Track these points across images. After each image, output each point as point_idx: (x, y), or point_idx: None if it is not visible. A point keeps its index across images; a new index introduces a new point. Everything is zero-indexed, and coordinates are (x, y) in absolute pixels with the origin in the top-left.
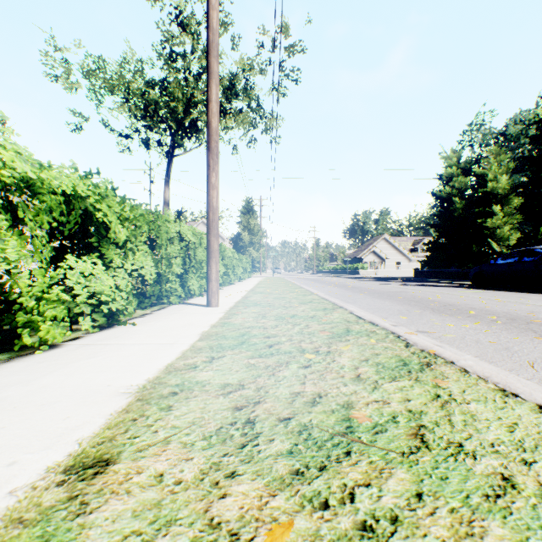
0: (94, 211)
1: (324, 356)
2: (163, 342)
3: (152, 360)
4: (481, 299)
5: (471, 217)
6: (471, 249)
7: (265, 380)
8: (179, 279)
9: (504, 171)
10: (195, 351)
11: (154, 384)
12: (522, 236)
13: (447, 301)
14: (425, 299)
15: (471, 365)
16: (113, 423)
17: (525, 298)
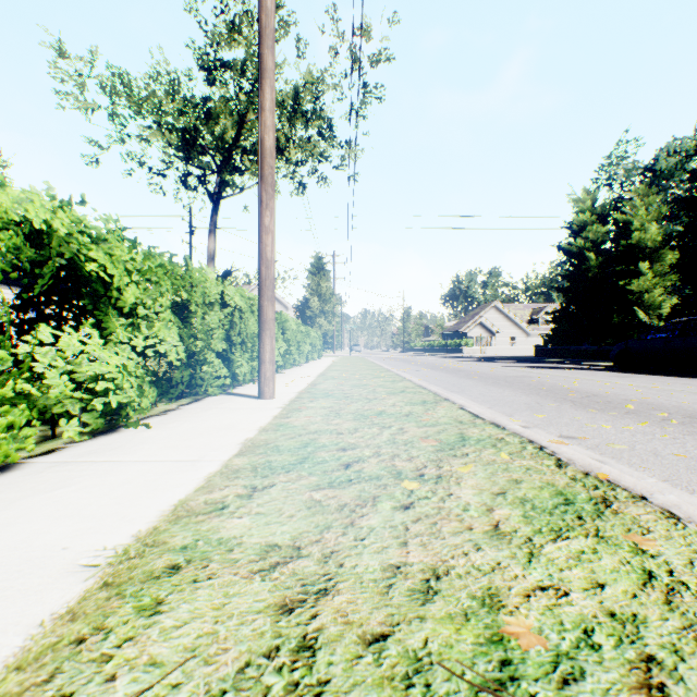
0: (83, 259)
1: (434, 486)
2: (181, 458)
3: (155, 493)
4: (634, 387)
5: (609, 278)
6: (610, 320)
7: (338, 537)
8: (219, 360)
9: (654, 217)
10: (227, 476)
11: (143, 547)
12: (680, 303)
13: (589, 389)
14: (558, 387)
15: (677, 503)
16: (33, 650)
17: (693, 385)
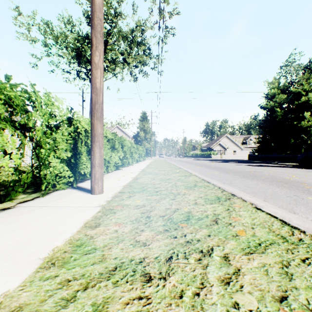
0: None
1: None
2: None
3: None
4: None
5: (286, 121)
6: (289, 141)
7: None
8: (63, 164)
9: None
10: None
11: None
12: None
13: (311, 182)
14: (288, 179)
15: None
16: None
17: None
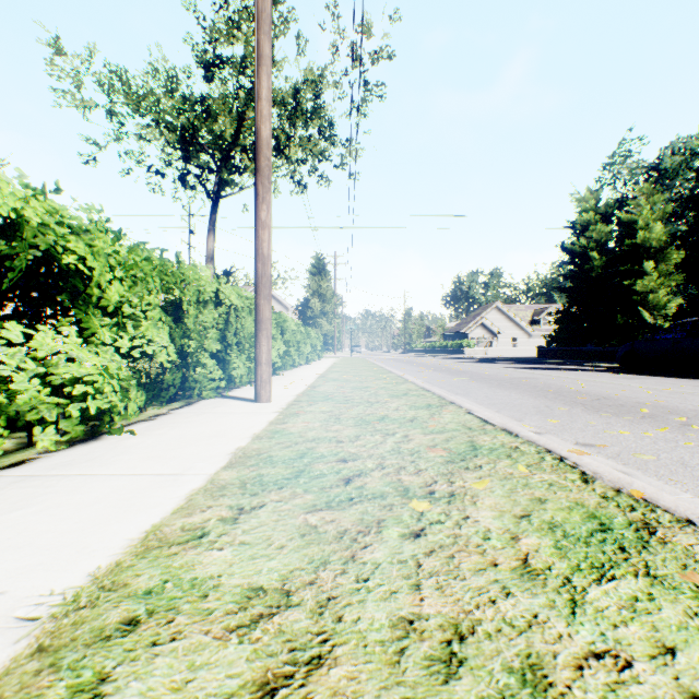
0: (60, 251)
1: (446, 506)
2: (163, 471)
3: (126, 515)
4: (644, 389)
5: (613, 278)
6: (614, 320)
7: (336, 577)
8: (213, 362)
9: (659, 216)
10: (211, 494)
11: (98, 592)
12: (687, 303)
13: (598, 391)
14: (566, 389)
15: None
16: None
17: None
